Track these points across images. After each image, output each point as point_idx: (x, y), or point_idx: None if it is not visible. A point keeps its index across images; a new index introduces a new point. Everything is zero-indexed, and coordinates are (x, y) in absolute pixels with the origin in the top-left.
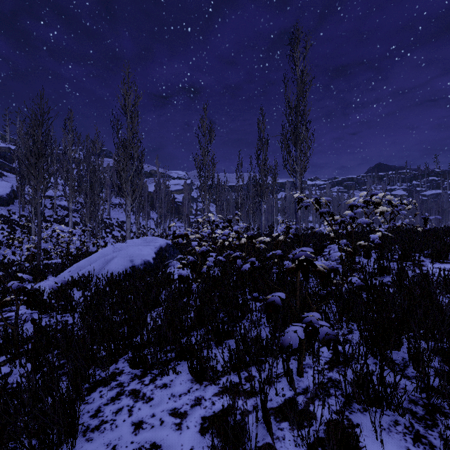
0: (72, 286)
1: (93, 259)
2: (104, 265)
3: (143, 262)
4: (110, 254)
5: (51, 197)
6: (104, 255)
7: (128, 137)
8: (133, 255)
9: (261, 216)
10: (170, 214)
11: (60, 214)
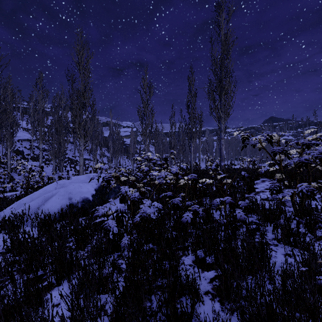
0: (3, 227)
1: (35, 195)
2: (42, 203)
3: (81, 200)
4: (51, 191)
5: (30, 140)
6: (46, 192)
7: (81, 89)
8: (72, 193)
9: (191, 155)
10: (120, 153)
11: (36, 153)
